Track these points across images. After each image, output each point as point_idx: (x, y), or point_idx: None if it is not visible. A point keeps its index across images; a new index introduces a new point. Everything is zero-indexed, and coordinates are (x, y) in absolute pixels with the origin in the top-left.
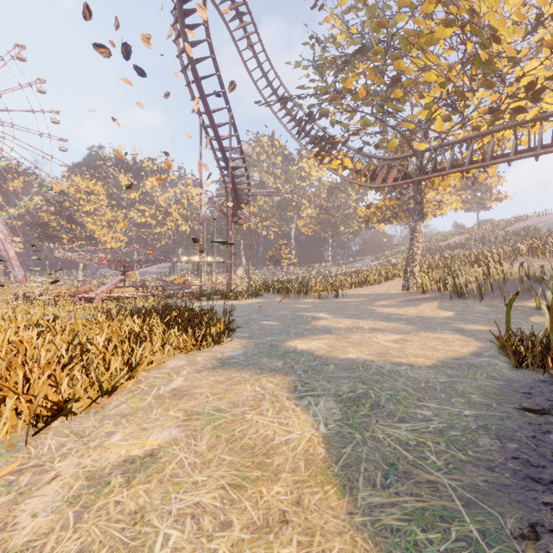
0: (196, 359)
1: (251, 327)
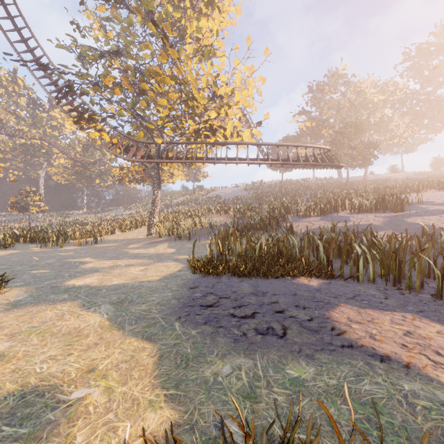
0: None
1: (23, 277)
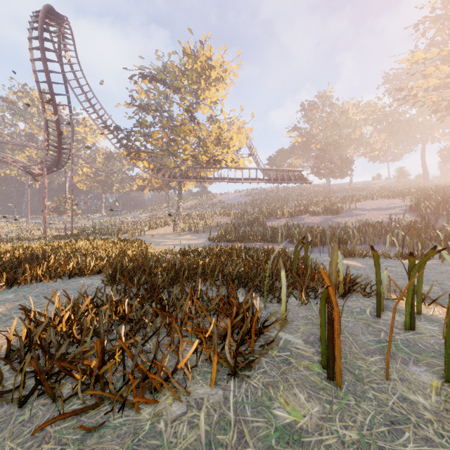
0: None
1: None
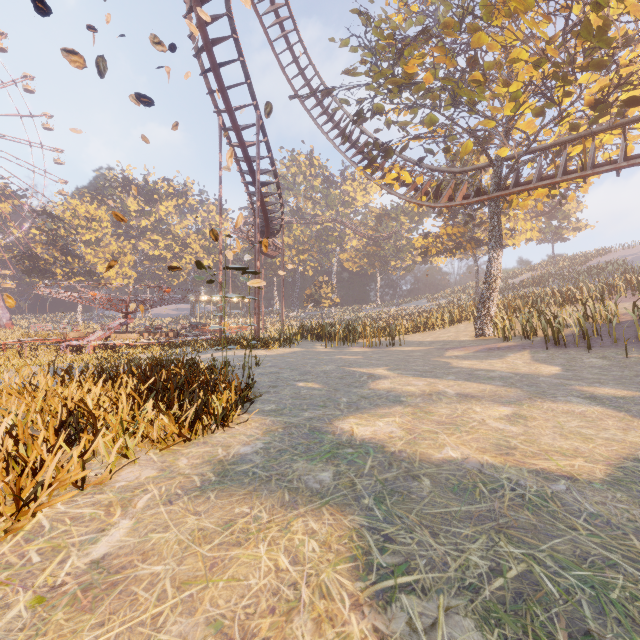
0: (176, 464)
1: (281, 393)
